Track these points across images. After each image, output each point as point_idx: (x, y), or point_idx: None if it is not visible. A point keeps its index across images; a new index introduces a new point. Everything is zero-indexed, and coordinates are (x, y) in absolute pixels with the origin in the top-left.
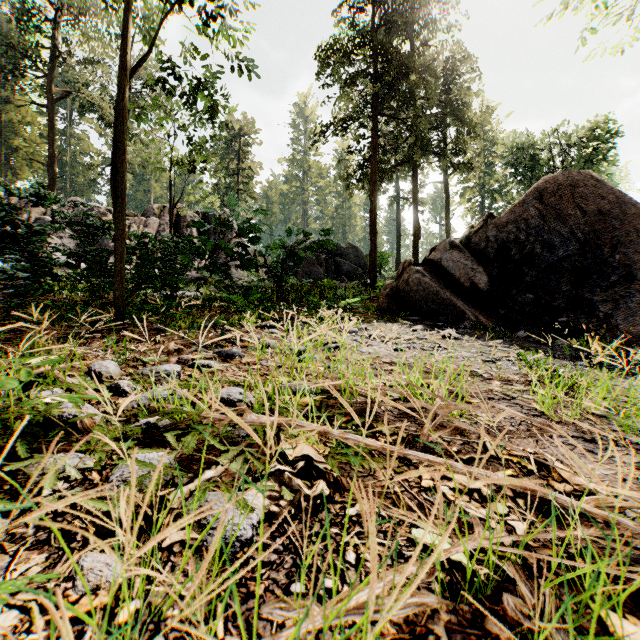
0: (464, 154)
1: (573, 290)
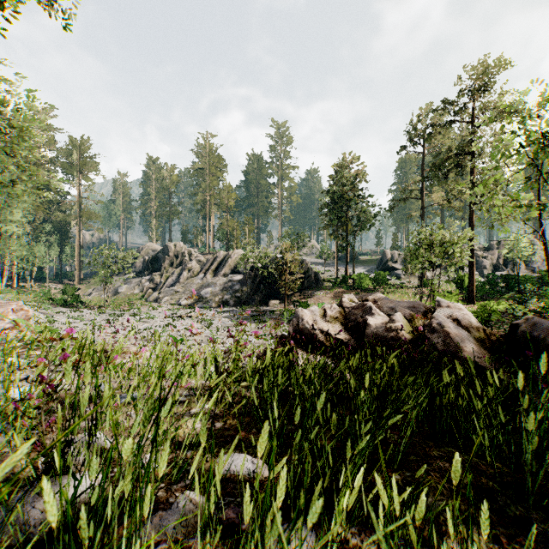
0: None
1: None
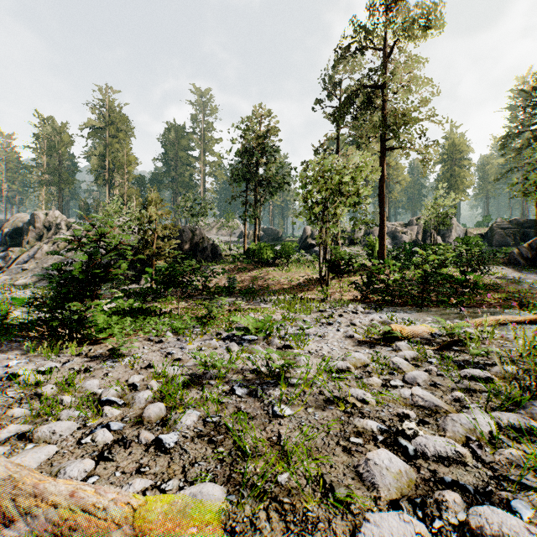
0: None
1: None
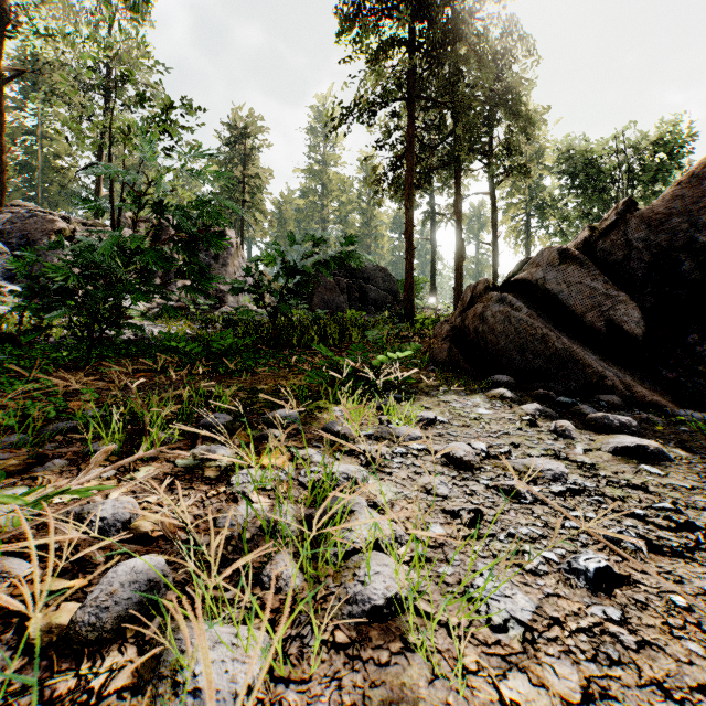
0: (519, 155)
1: None
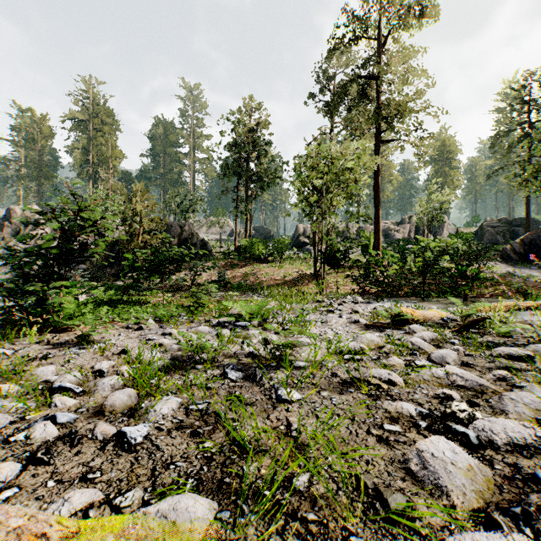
0: None
1: None
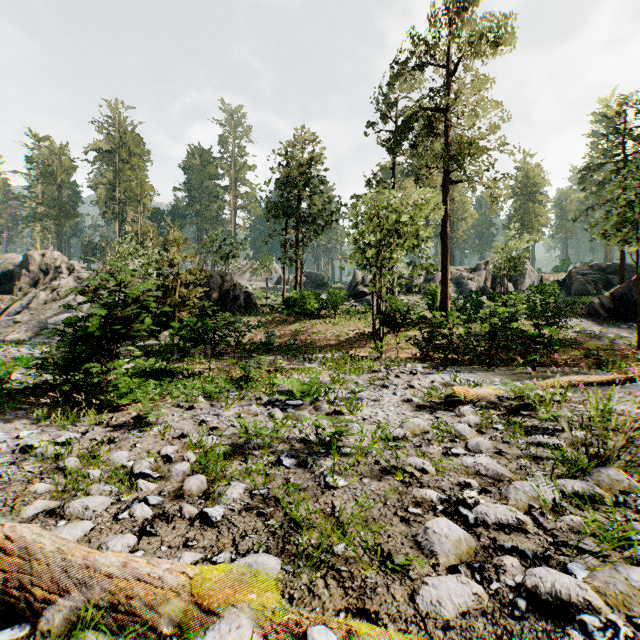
0: None
1: (633, 309)
